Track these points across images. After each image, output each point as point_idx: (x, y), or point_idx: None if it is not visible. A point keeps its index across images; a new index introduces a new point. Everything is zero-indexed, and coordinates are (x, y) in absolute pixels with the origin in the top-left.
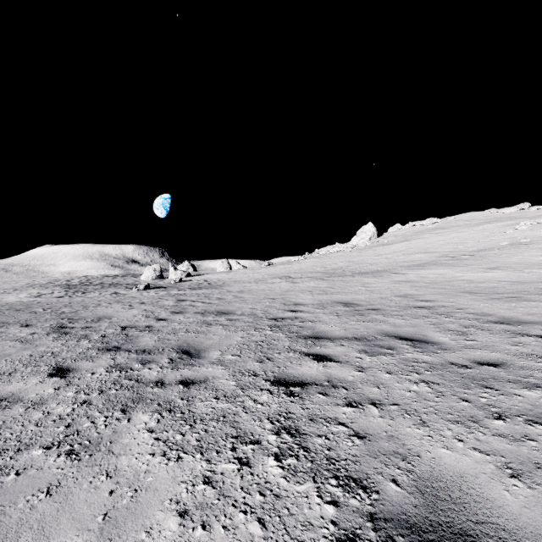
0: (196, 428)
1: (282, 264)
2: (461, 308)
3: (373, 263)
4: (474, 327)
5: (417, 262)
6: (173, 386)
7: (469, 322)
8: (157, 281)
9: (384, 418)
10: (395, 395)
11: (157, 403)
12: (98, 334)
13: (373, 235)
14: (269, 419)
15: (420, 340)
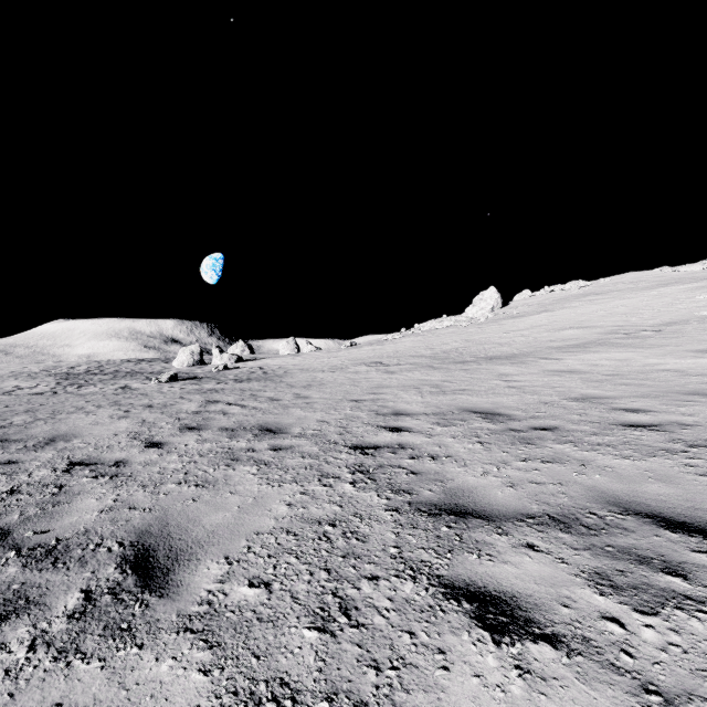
0: None
1: (369, 345)
2: None
3: (504, 343)
4: None
5: (573, 342)
6: None
7: None
8: (195, 368)
9: None
10: None
11: None
12: (10, 482)
13: (496, 304)
14: None
15: None
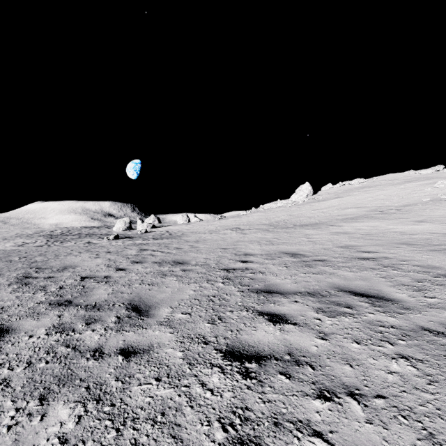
0: (124, 438)
1: (232, 217)
2: (405, 260)
3: (311, 217)
4: (427, 281)
5: (351, 216)
6: (111, 357)
7: (420, 275)
8: (127, 232)
9: (374, 424)
10: (375, 380)
11: (85, 386)
12: (57, 285)
13: (309, 193)
14: (221, 421)
15: (377, 297)
